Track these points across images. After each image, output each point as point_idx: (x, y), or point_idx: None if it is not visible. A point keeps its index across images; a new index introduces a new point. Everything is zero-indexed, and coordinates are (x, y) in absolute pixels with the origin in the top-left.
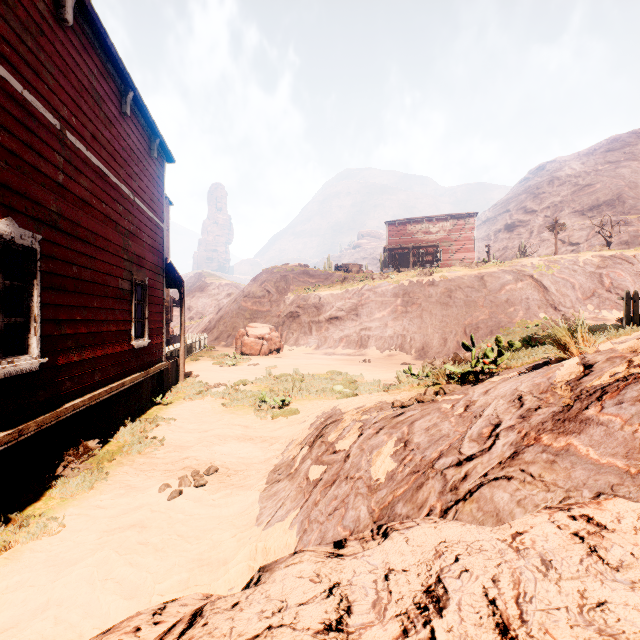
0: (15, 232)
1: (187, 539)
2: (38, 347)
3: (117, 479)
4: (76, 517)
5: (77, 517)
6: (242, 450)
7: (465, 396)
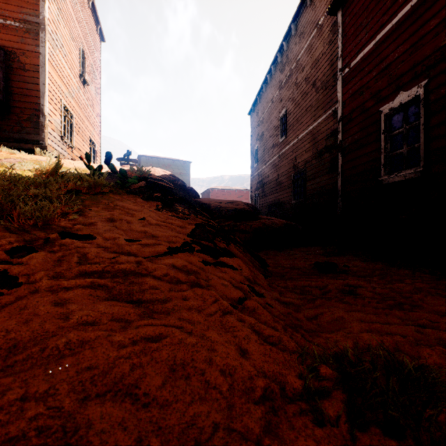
0: (404, 97)
1: (290, 257)
2: (422, 160)
3: (402, 270)
4: (366, 261)
5: (366, 261)
6: (330, 285)
7: (161, 193)
